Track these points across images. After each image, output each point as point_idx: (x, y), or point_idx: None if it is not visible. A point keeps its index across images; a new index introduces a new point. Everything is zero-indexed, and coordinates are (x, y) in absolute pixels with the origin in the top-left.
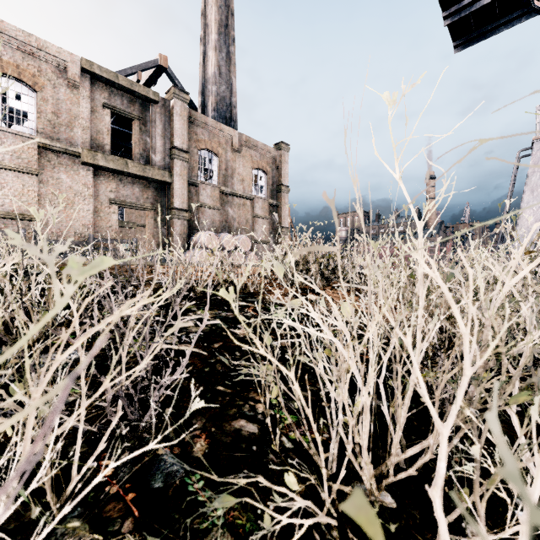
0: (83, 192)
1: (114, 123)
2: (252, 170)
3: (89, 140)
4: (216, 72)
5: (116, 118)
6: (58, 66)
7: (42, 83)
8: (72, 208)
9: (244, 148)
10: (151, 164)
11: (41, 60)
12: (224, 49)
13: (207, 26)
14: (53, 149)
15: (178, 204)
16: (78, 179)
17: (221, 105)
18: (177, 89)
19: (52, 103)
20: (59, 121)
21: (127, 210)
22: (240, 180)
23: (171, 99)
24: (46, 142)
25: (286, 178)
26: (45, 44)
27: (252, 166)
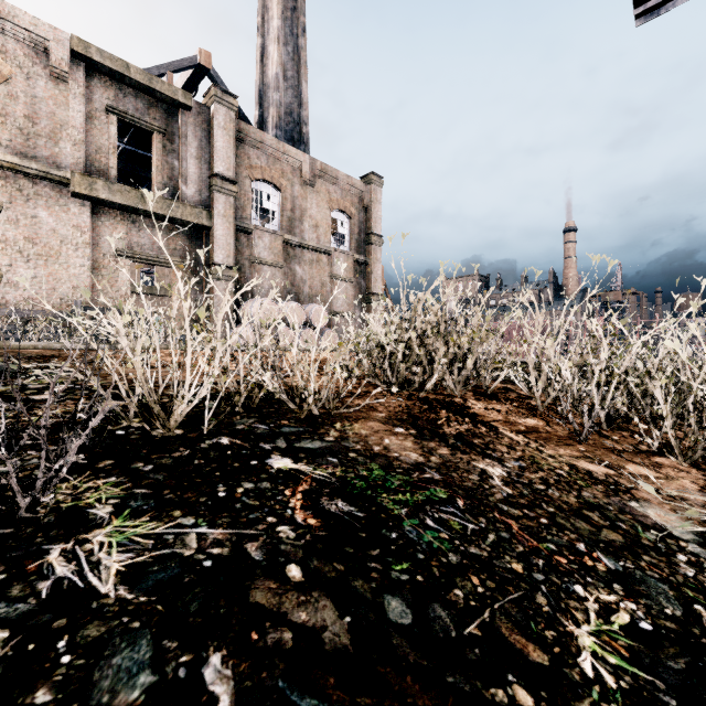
0: (74, 239)
1: (131, 143)
2: (330, 211)
3: (84, 160)
4: (279, 73)
5: (133, 135)
6: (34, 46)
7: (8, 71)
8: (56, 263)
9: (318, 181)
10: (180, 200)
11: (7, 35)
12: (290, 41)
13: (267, 9)
14: (26, 172)
15: (221, 259)
16: (66, 218)
17: (286, 120)
18: (220, 89)
19: (25, 102)
20: (36, 130)
21: (159, 271)
22: (312, 225)
23: (211, 104)
24: (15, 160)
25: (378, 224)
26: (12, 11)
27: (330, 206)
